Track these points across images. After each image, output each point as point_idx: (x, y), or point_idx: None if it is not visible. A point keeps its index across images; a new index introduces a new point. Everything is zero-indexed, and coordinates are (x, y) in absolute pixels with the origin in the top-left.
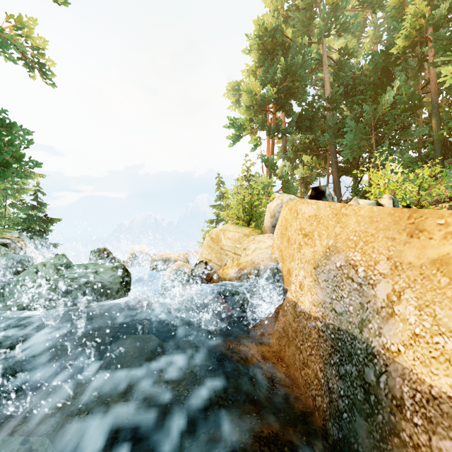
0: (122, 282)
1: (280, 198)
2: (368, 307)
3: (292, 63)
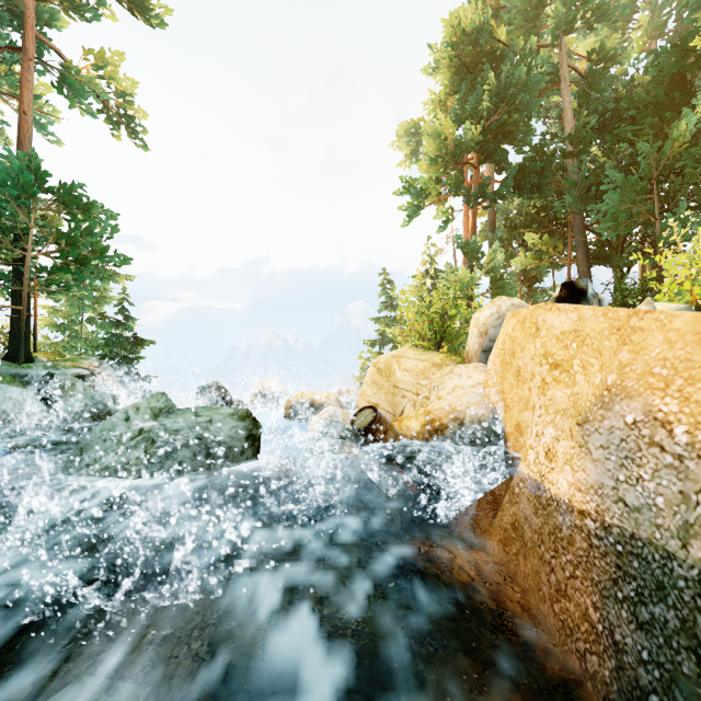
0: (248, 438)
1: (496, 303)
2: (699, 501)
3: (509, 82)
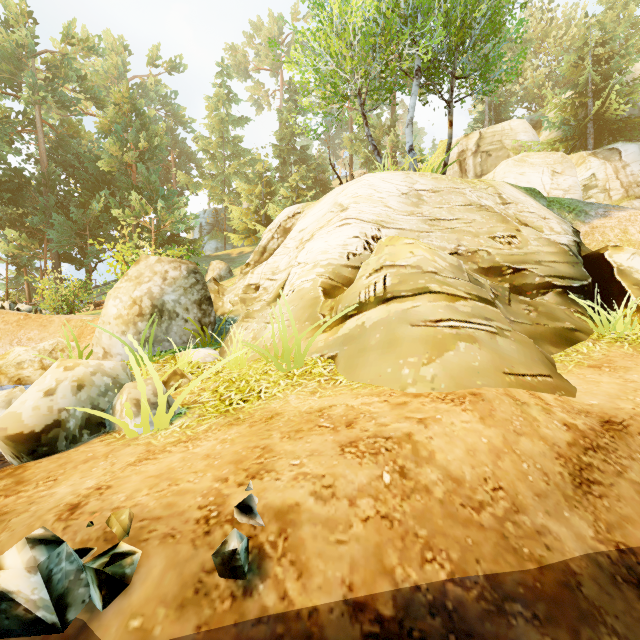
0: None
1: None
2: None
3: None
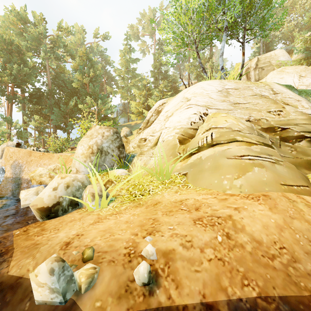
0: None
1: (8, 143)
2: (21, 170)
3: (23, 70)
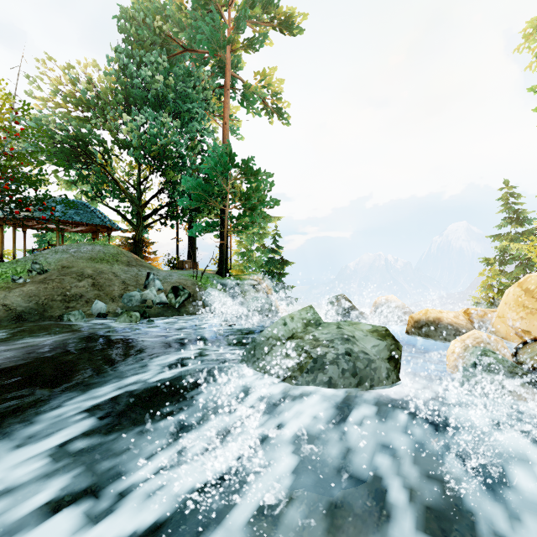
0: (391, 359)
1: None
2: None
3: None
